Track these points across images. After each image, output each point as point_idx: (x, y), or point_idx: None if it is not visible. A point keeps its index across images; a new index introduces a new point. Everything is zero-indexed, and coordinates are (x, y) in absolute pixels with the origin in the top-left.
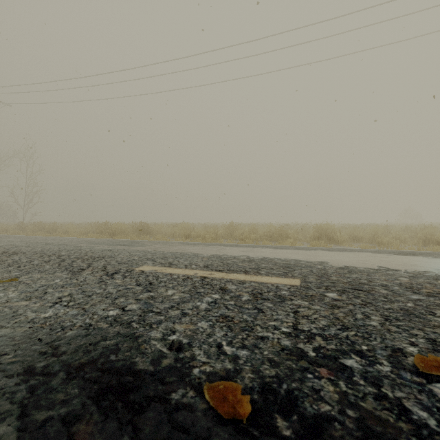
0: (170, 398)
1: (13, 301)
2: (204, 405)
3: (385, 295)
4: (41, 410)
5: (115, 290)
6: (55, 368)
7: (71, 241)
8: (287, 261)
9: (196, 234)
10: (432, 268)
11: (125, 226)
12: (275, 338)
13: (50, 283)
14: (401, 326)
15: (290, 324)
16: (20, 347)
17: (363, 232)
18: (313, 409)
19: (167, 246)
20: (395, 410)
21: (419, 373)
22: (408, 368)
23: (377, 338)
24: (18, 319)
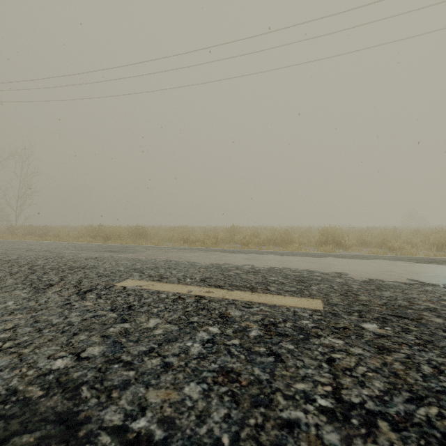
0: None
1: None
2: None
3: (443, 326)
4: None
5: (79, 319)
6: None
7: (57, 247)
8: (298, 272)
9: (195, 238)
10: None
11: (120, 230)
12: (311, 425)
13: None
14: None
15: (328, 389)
16: None
17: (371, 235)
18: None
19: (161, 252)
20: None
21: None
22: None
23: None
24: None
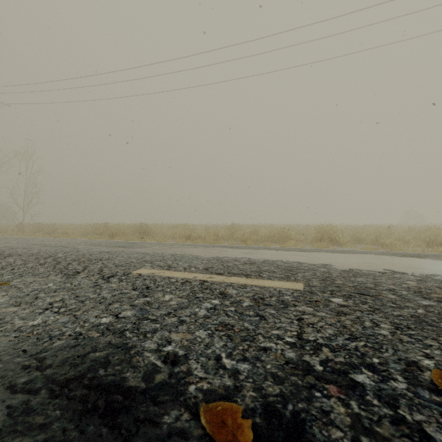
0: (162, 422)
1: (1, 307)
2: (200, 430)
3: (393, 300)
4: (16, 436)
5: (109, 295)
6: (37, 384)
7: (69, 243)
8: (289, 264)
9: (196, 236)
10: (439, 271)
11: (125, 227)
12: (278, 349)
13: (43, 287)
14: (414, 335)
15: (294, 333)
16: (2, 360)
17: (365, 233)
18: (322, 436)
19: (166, 248)
20: (416, 437)
21: (438, 391)
22: (426, 385)
23: (389, 349)
24: (4, 327)
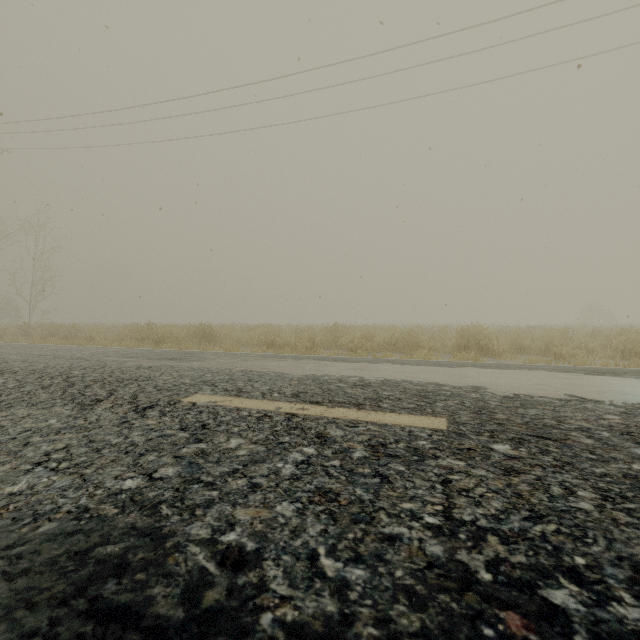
0: None
1: None
2: None
3: (591, 448)
4: None
5: (143, 439)
6: None
7: (93, 353)
8: (422, 386)
9: (283, 342)
10: None
11: (178, 330)
12: (414, 539)
13: (39, 426)
14: (635, 511)
15: (438, 508)
16: None
17: (531, 338)
18: None
19: (238, 361)
20: None
21: None
22: None
23: (599, 539)
24: None
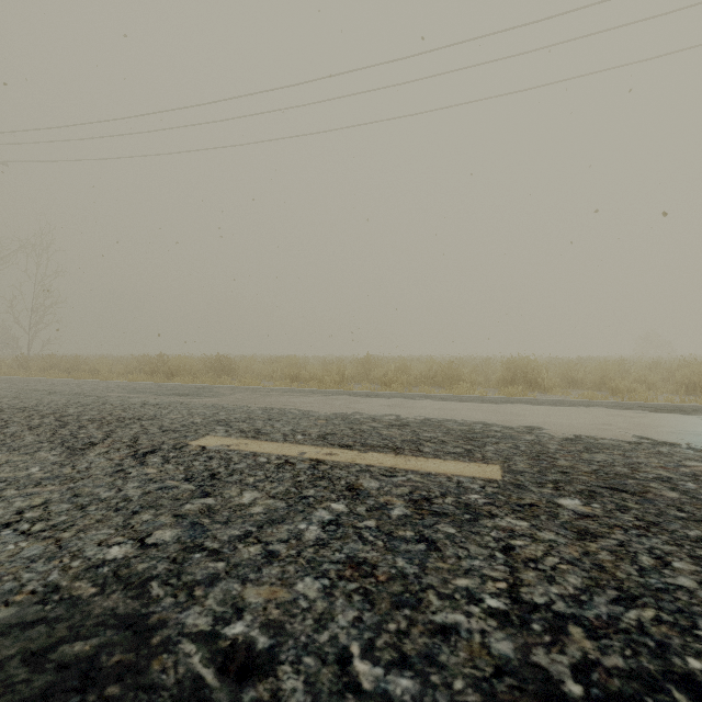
0: None
1: None
2: None
3: (677, 503)
4: None
5: (138, 492)
6: None
7: (95, 388)
8: (467, 426)
9: (309, 375)
10: None
11: (192, 362)
12: (474, 631)
13: (17, 475)
14: None
15: (502, 586)
16: None
17: (584, 371)
18: None
19: (257, 396)
20: None
21: None
22: None
23: None
24: None
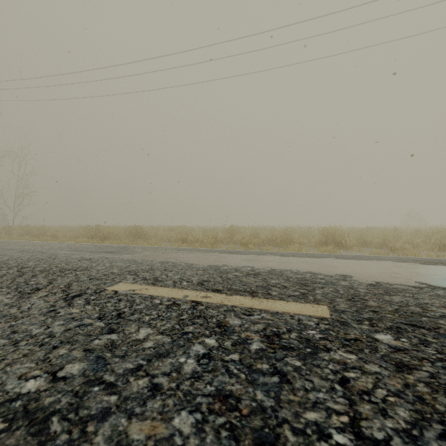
0: None
1: None
2: None
3: None
4: None
5: (61, 329)
6: None
7: (51, 247)
8: (300, 275)
9: (193, 239)
10: None
11: (117, 230)
12: None
13: None
14: None
15: (345, 420)
16: None
17: (371, 236)
18: None
19: (158, 253)
20: None
21: None
22: None
23: None
24: None
